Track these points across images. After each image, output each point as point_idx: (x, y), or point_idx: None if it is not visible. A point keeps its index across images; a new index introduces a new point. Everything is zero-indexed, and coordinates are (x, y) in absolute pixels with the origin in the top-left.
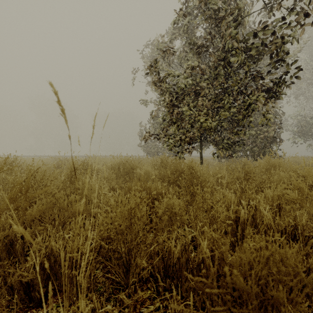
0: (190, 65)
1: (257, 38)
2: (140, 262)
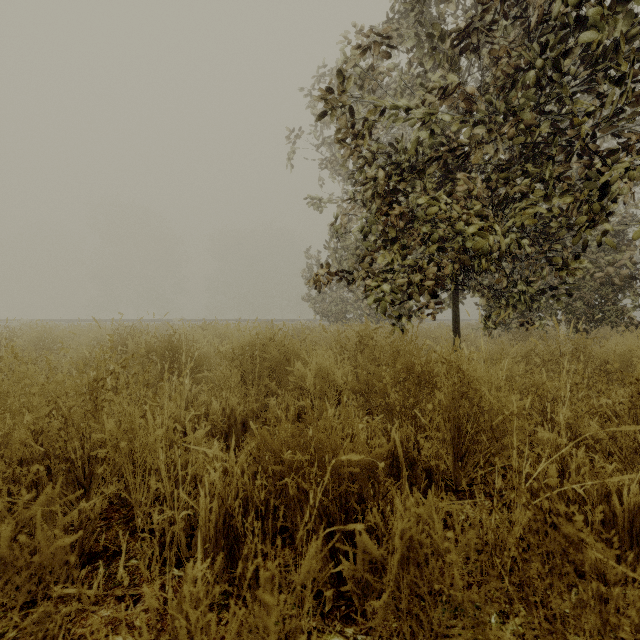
0: (437, 85)
1: None
2: None
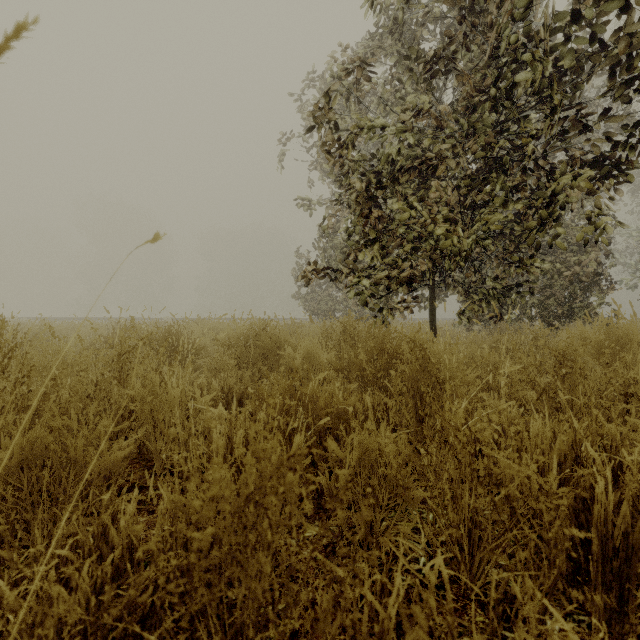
0: (410, 104)
1: None
2: None
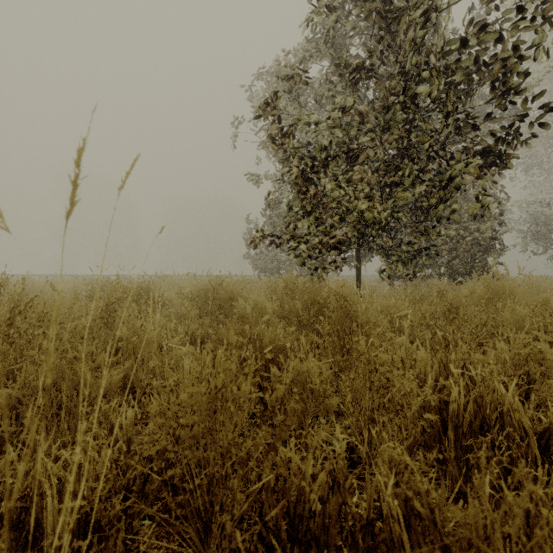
0: (338, 104)
1: (465, 55)
2: (229, 530)
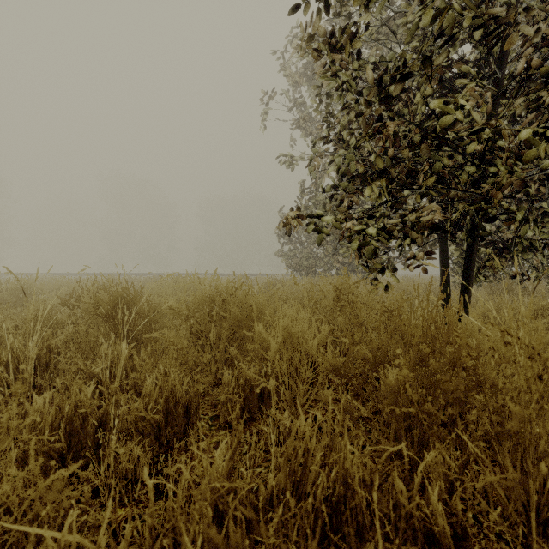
0: None
1: None
2: None
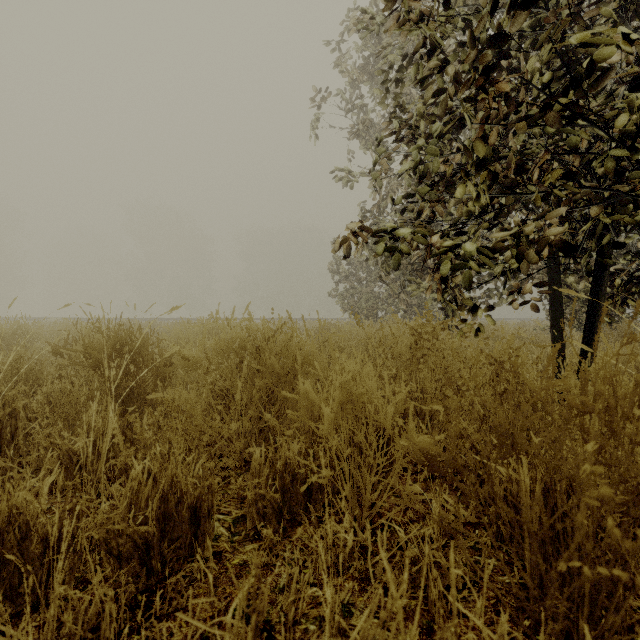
0: None
1: None
2: None
